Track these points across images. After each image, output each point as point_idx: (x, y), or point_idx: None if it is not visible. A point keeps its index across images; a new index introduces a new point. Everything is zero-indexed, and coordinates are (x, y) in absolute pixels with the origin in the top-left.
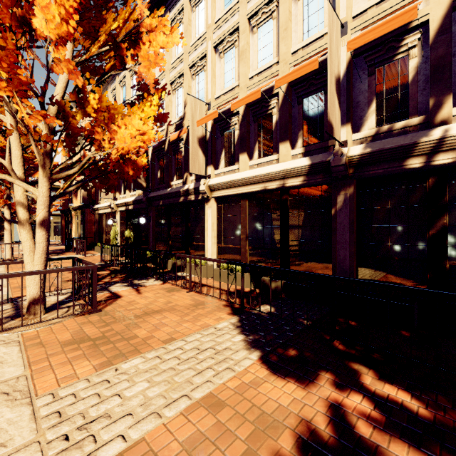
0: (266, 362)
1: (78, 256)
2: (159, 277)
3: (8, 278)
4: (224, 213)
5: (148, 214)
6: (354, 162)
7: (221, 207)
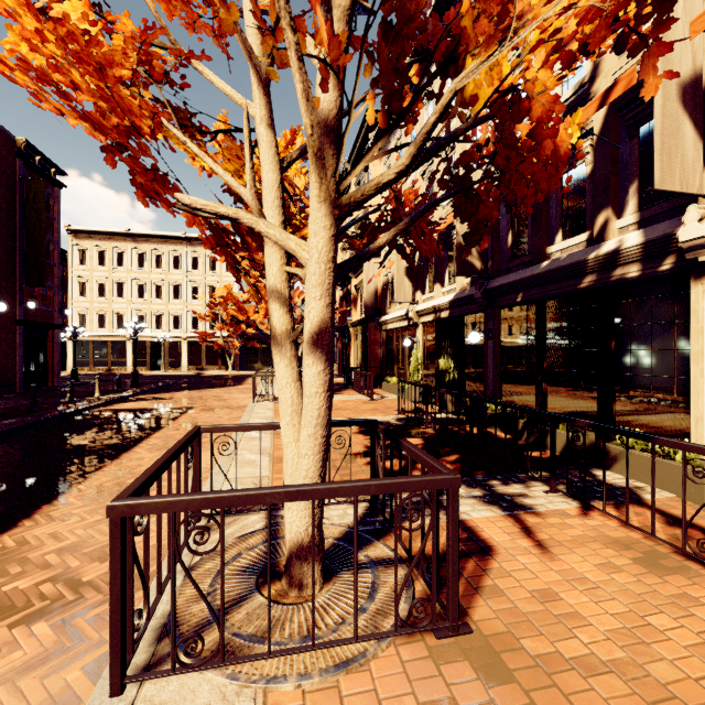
0: None
1: (361, 397)
2: (567, 487)
3: (260, 458)
4: None
5: (484, 325)
6: None
7: None
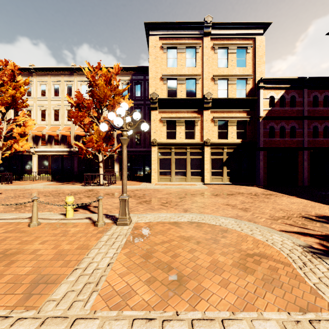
0: (58, 182)
1: None
2: (18, 180)
3: None
4: (41, 159)
5: None
6: (77, 152)
7: (40, 158)
